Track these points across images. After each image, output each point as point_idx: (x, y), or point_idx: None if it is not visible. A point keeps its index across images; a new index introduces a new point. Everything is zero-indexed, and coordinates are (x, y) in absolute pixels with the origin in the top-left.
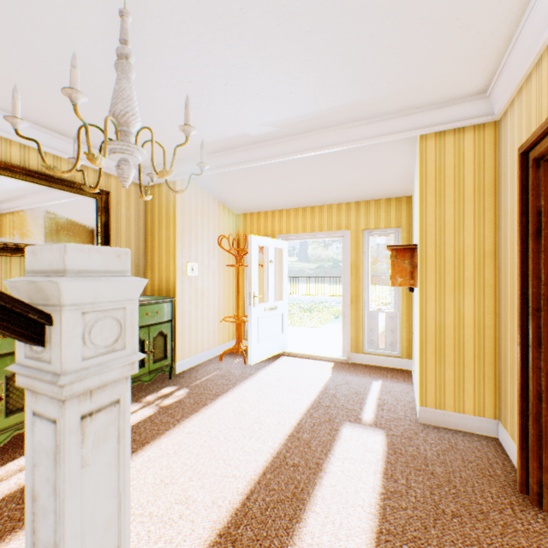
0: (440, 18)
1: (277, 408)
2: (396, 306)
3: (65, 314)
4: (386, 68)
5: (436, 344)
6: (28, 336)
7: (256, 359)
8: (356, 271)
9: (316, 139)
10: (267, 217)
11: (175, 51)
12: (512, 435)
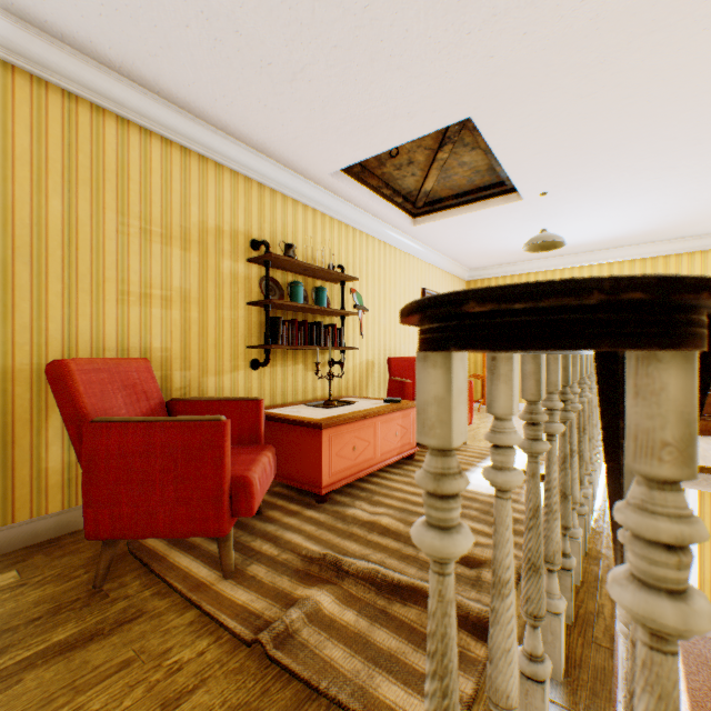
0: None
1: None
2: None
3: None
4: None
5: (710, 587)
6: None
7: None
8: None
9: None
10: None
11: None
12: None
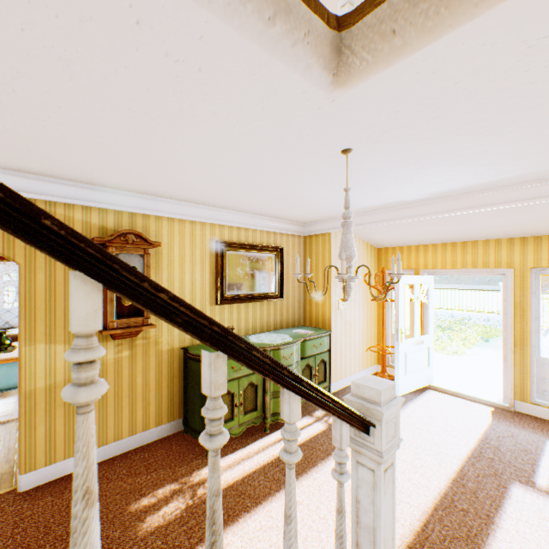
0: None
1: (435, 449)
2: None
3: (382, 424)
4: None
5: None
6: (366, 431)
7: (402, 390)
8: (521, 312)
9: (476, 198)
10: (410, 251)
11: (360, 175)
12: None
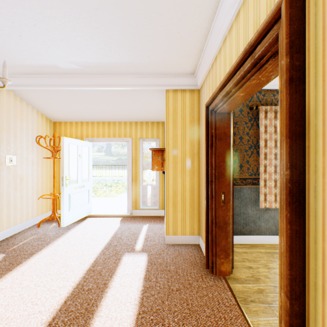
0: (171, 29)
1: (81, 254)
2: (157, 181)
3: None
4: (146, 48)
5: (173, 201)
6: None
7: (68, 222)
8: (136, 162)
9: (108, 79)
10: (78, 125)
11: None
12: (204, 241)
